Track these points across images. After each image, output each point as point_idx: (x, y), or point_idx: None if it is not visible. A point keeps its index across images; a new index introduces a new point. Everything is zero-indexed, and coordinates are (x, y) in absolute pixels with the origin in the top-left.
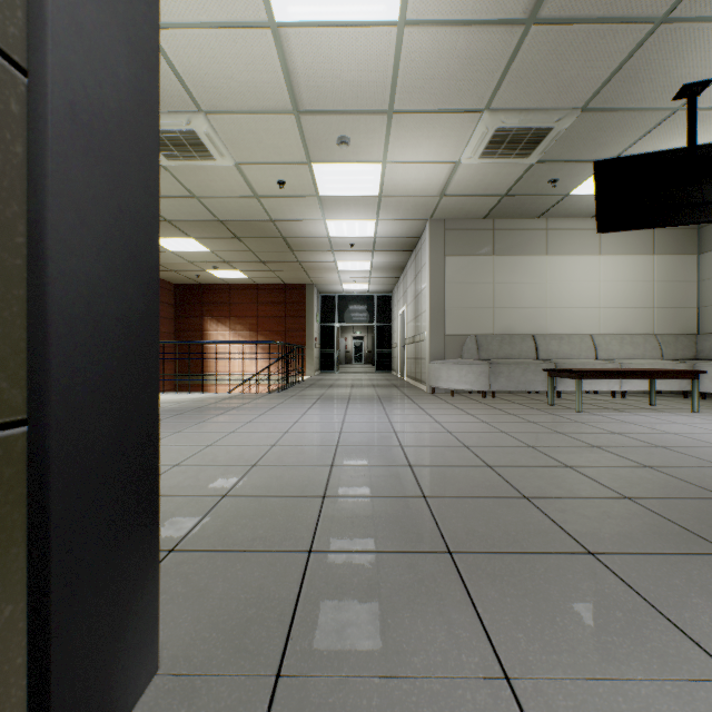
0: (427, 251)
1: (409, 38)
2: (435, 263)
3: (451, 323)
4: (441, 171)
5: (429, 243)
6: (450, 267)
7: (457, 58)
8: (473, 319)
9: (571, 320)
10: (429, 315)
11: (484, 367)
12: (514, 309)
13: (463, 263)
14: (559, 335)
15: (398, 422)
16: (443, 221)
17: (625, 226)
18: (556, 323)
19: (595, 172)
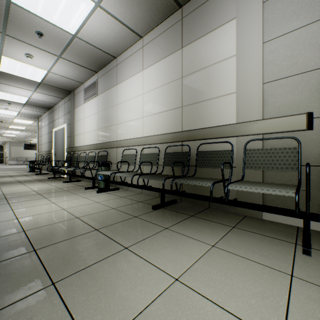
0: (9, 145)
1: (2, 138)
2: (10, 147)
3: (13, 155)
4: (8, 140)
5: (9, 144)
6: (13, 148)
7: (7, 138)
8: (17, 155)
9: (33, 155)
10: (9, 154)
11: (17, 161)
12: (24, 154)
13: (15, 147)
14: (31, 157)
15: (1, 165)
16: (11, 142)
17: (26, 149)
18: (31, 156)
19: (24, 144)
